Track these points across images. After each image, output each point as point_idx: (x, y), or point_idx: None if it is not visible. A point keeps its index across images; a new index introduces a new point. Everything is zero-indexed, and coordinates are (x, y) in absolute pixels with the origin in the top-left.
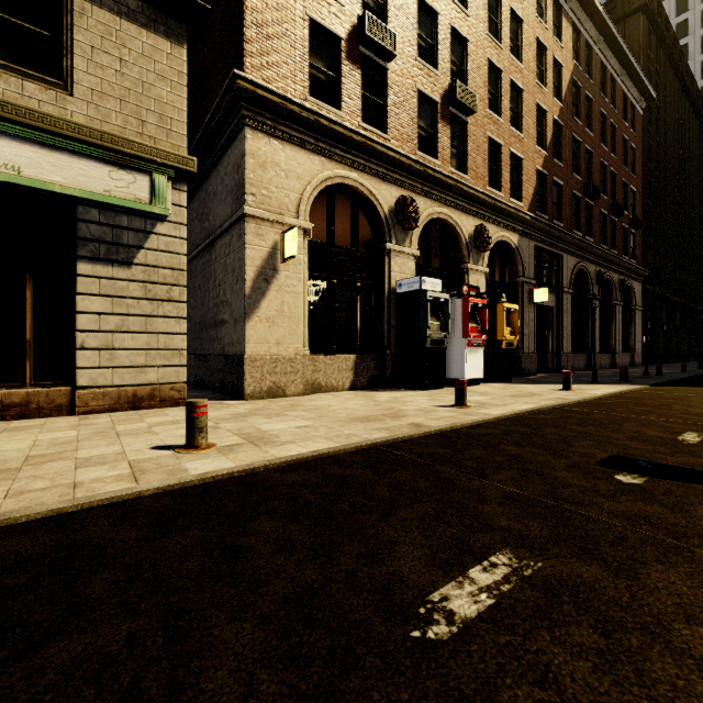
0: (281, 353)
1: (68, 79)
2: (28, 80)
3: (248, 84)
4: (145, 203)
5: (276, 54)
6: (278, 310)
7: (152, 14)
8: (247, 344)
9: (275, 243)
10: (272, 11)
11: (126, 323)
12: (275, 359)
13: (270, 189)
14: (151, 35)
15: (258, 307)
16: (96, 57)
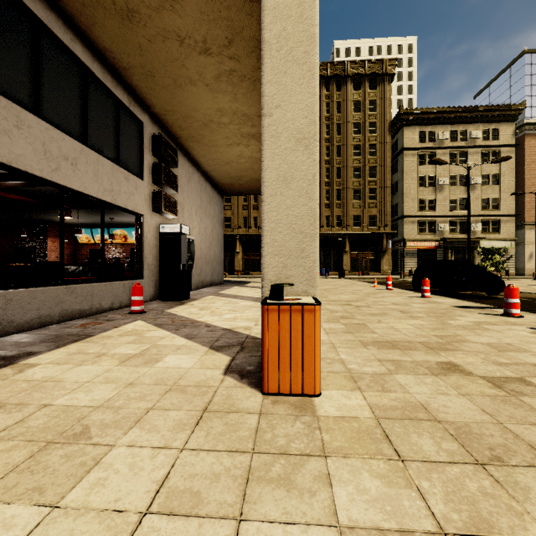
0: (532, 268)
1: (499, 232)
2: (495, 234)
3: (526, 222)
4: (511, 247)
5: (531, 213)
6: (531, 260)
7: (510, 218)
8: (525, 266)
9: (530, 248)
10: (530, 206)
11: (506, 264)
12: (530, 269)
13: (530, 238)
14: (509, 221)
15: (527, 260)
16: (502, 228)
